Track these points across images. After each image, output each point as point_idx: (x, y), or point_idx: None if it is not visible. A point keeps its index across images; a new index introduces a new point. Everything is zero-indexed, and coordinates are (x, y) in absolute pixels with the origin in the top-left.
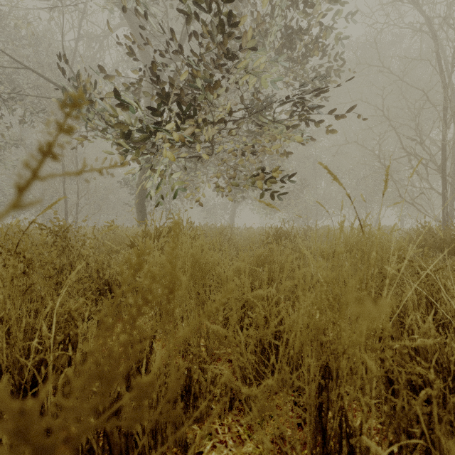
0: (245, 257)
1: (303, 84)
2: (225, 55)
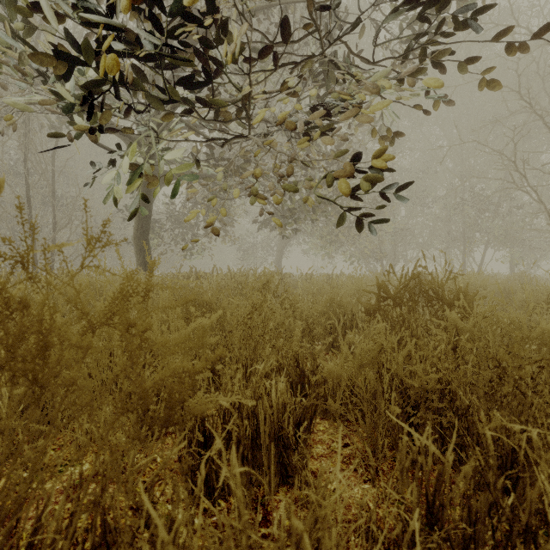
0: None
1: None
2: None
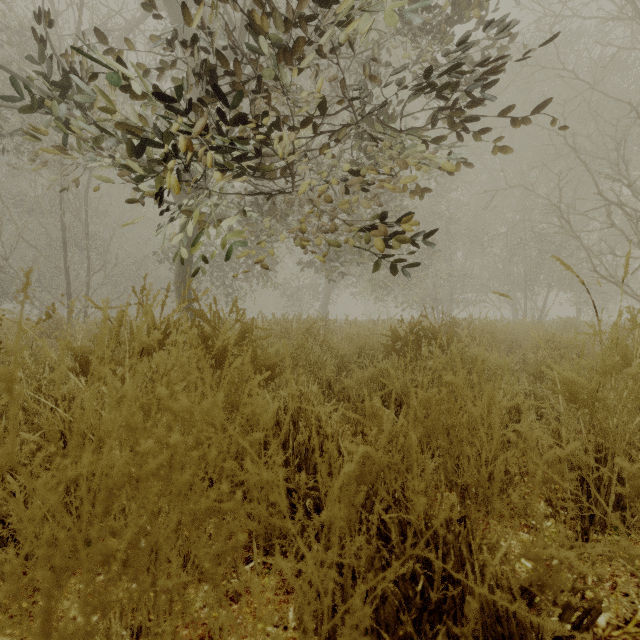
0: (384, 424)
1: (465, 49)
2: (316, 3)
